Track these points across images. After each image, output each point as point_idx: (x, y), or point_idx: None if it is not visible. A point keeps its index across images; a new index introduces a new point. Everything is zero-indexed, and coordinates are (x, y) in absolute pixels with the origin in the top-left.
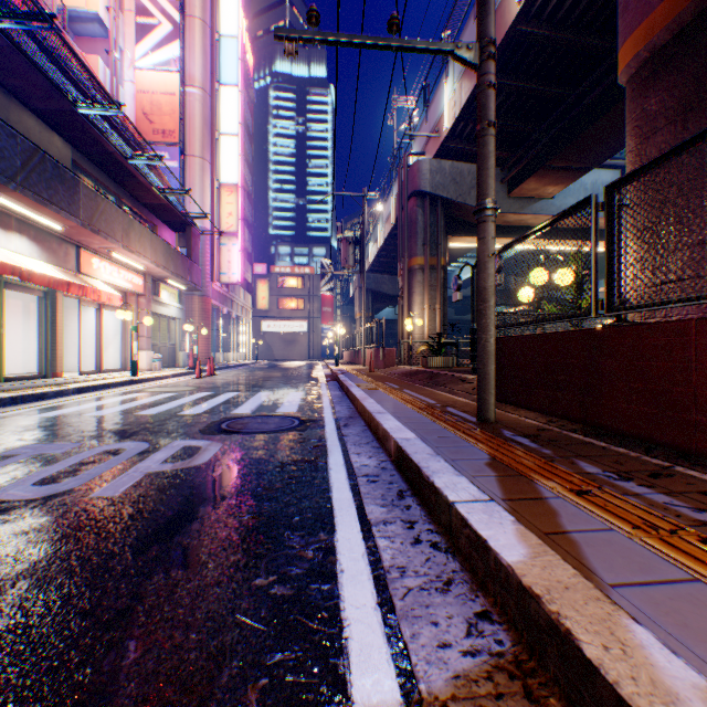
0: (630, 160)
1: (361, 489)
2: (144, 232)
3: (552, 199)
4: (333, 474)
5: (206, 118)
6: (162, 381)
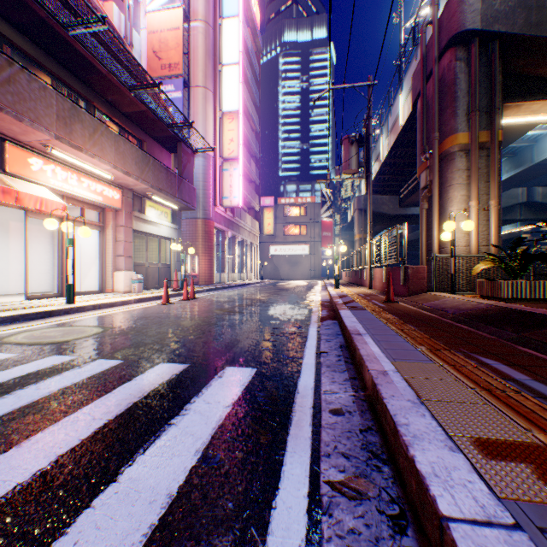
0: None
1: None
2: (99, 129)
3: None
4: None
5: (207, 49)
6: (105, 310)
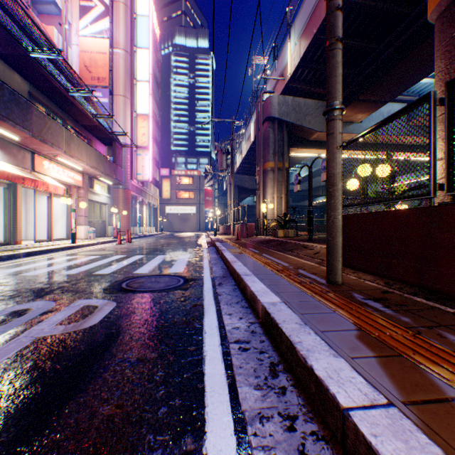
0: (440, 78)
1: (233, 361)
2: (81, 143)
3: (361, 123)
4: (207, 339)
5: (127, 70)
6: (93, 247)
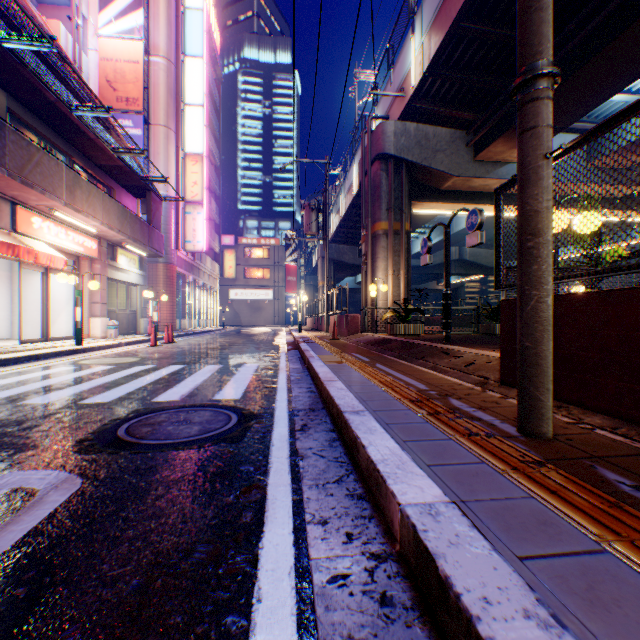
0: None
1: None
2: (93, 191)
3: None
4: (259, 636)
5: (170, 88)
6: (110, 350)
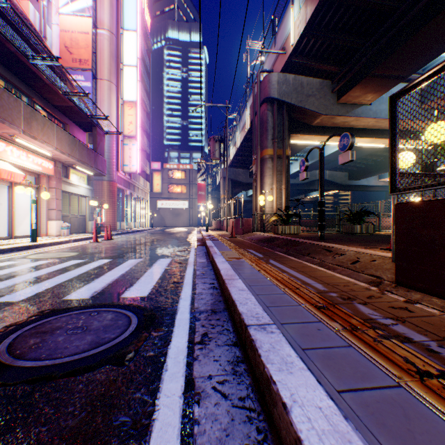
0: None
1: None
2: (47, 123)
3: (370, 105)
4: None
5: (112, 52)
6: (59, 246)
